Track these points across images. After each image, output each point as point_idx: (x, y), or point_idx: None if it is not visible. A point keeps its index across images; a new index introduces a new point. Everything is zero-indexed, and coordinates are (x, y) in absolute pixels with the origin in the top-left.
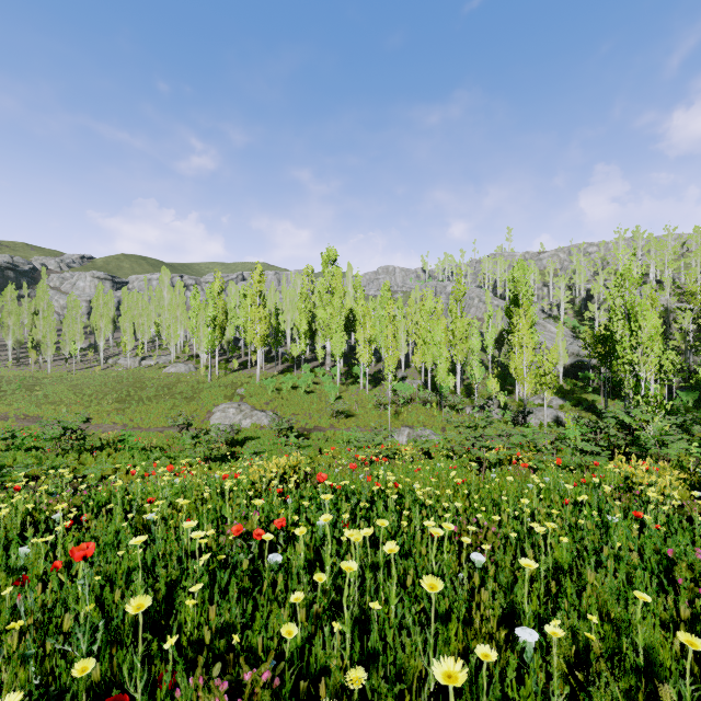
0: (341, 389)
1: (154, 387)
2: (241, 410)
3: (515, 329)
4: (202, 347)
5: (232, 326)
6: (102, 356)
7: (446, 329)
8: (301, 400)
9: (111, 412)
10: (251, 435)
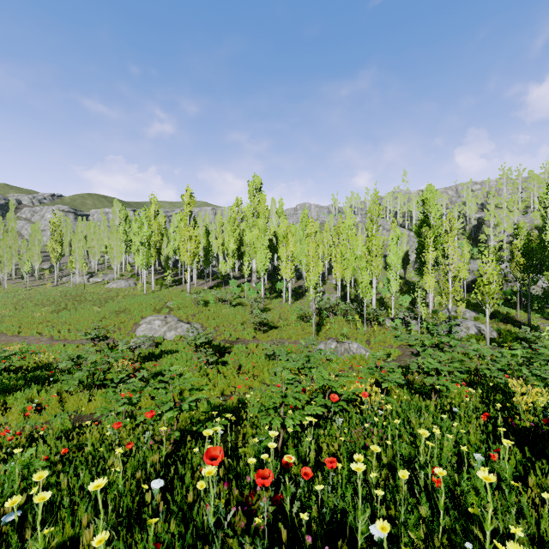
0: (265, 302)
1: (93, 300)
2: (167, 322)
3: (428, 245)
4: (140, 265)
5: (171, 249)
6: (55, 274)
7: (363, 246)
8: (227, 312)
9: (42, 324)
10: (170, 348)
